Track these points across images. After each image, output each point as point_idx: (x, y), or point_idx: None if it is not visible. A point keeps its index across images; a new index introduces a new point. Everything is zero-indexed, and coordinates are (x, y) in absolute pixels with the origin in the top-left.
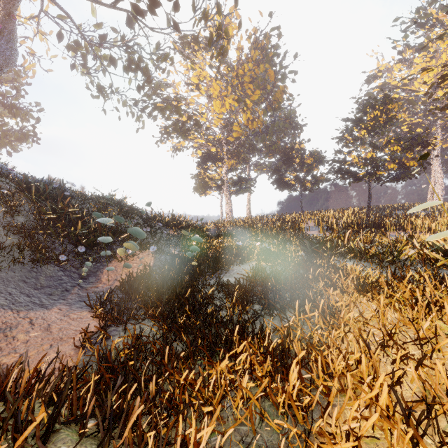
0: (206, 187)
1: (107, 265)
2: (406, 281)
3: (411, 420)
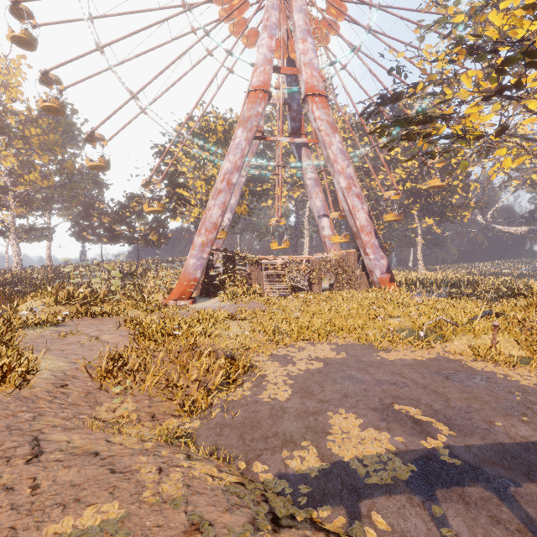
0: None
1: None
2: None
3: None
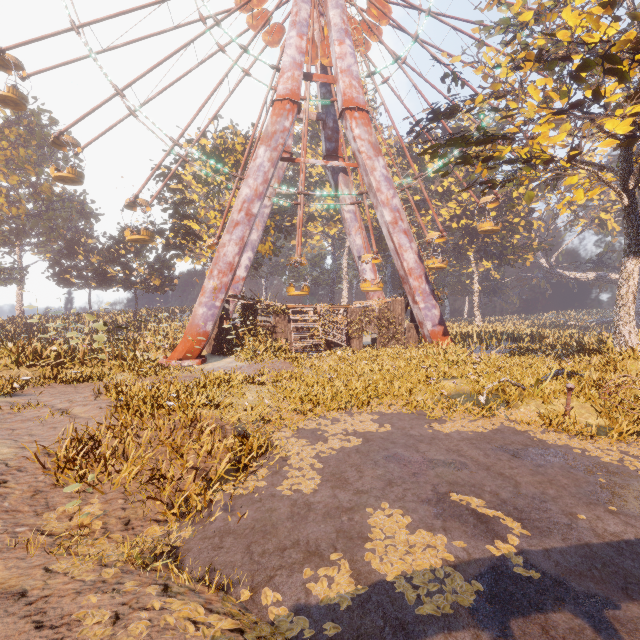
0: None
1: None
2: None
3: None
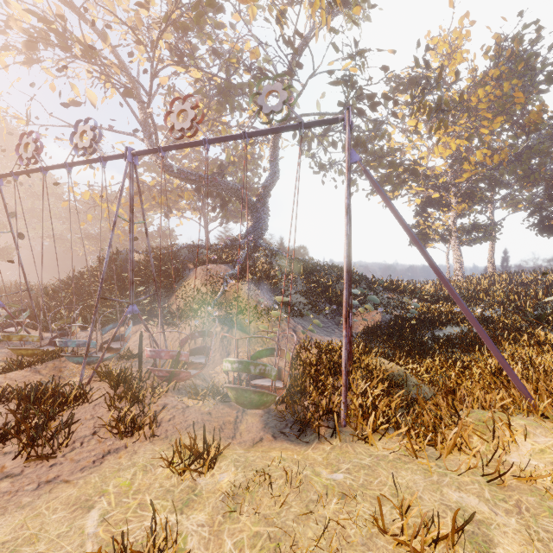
0: (426, 239)
1: (353, 318)
2: None
3: (488, 369)
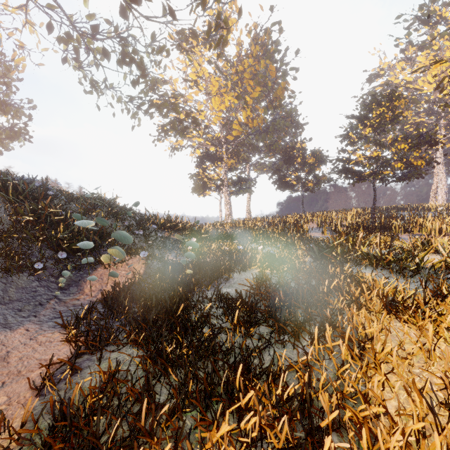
0: (204, 187)
1: (89, 274)
2: (449, 299)
3: None
